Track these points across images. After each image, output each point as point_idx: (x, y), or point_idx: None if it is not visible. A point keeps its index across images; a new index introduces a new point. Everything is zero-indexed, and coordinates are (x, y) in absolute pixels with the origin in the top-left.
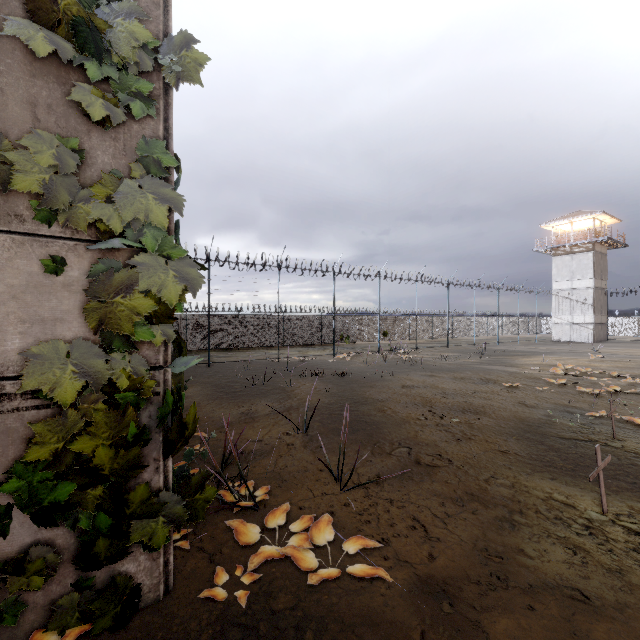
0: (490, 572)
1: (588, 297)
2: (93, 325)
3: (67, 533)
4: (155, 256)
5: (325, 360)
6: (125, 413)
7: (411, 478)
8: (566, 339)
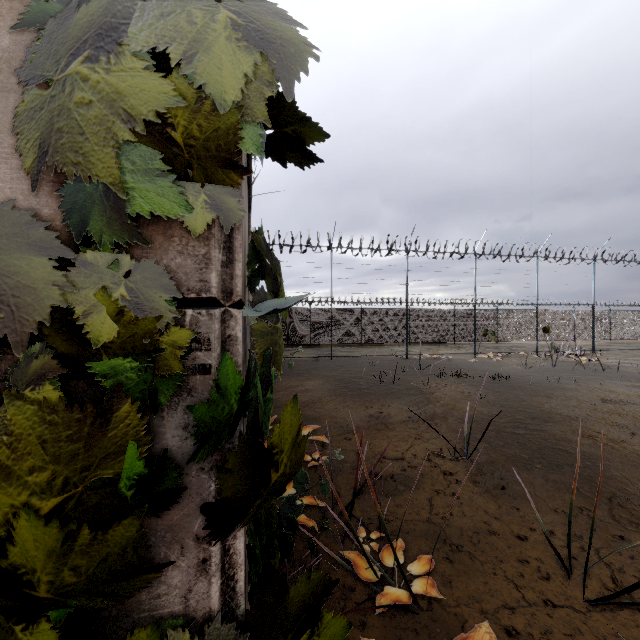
0: None
1: None
2: (31, 166)
3: None
4: None
5: (464, 359)
6: (110, 413)
7: None
8: None
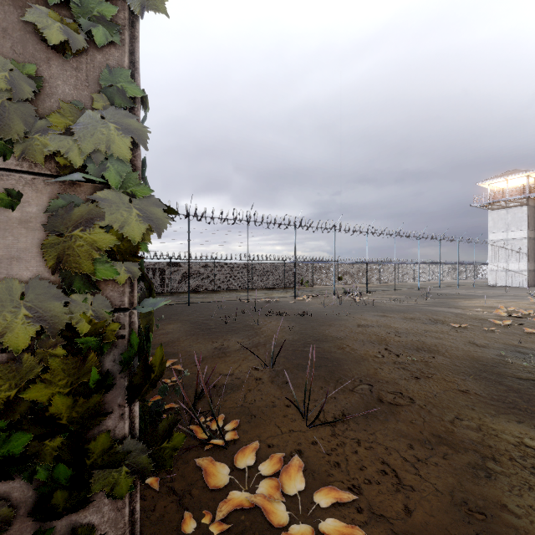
0: (475, 533)
1: (522, 246)
2: (51, 264)
3: (24, 485)
4: (119, 192)
5: (287, 301)
6: (86, 358)
7: (375, 417)
8: (502, 284)
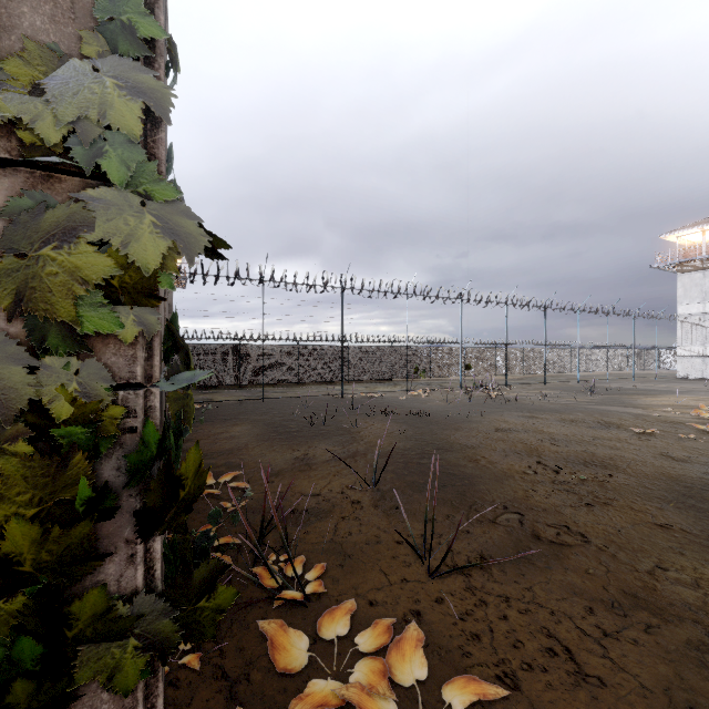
0: None
1: None
2: (7, 305)
3: None
4: (124, 193)
5: (397, 397)
6: (67, 462)
7: (531, 562)
8: (696, 376)
